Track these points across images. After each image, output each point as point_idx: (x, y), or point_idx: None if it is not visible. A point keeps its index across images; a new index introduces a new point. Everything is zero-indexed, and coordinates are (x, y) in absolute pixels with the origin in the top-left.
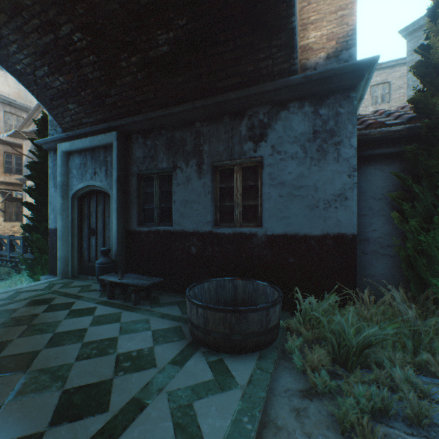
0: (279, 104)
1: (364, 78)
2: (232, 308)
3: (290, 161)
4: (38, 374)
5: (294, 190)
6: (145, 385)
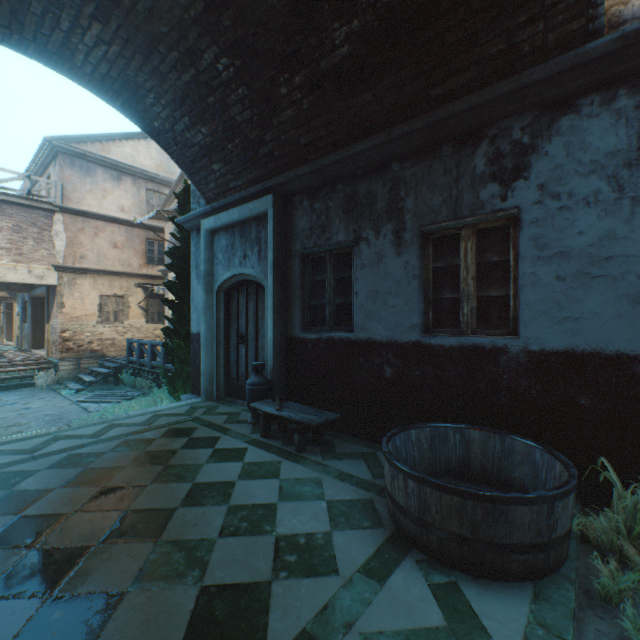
0: (556, 105)
1: None
2: (475, 491)
3: (581, 210)
4: (171, 548)
5: (591, 265)
6: (322, 608)
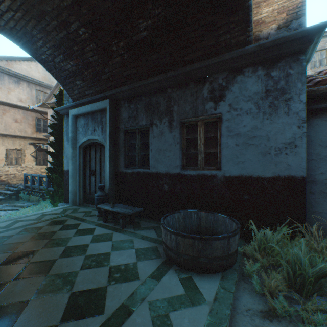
0: (235, 70)
1: (313, 42)
2: (199, 236)
3: (245, 116)
4: (54, 278)
5: (248, 140)
6: (131, 294)
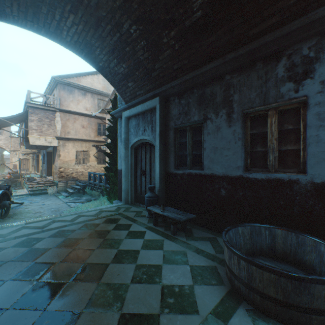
0: None
1: None
2: (287, 272)
3: None
4: (106, 288)
5: None
6: None
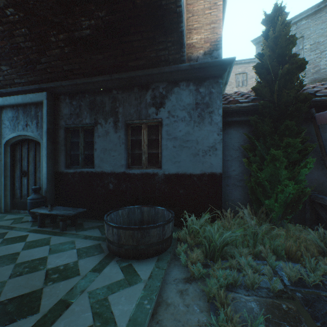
0: (173, 82)
1: (227, 70)
2: (138, 226)
3: (180, 123)
4: None
5: (183, 143)
6: (70, 289)
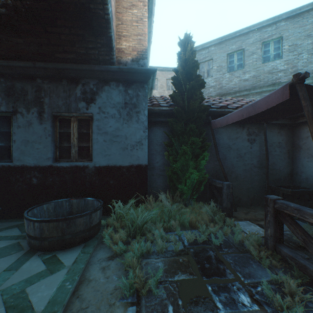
0: (104, 81)
1: (151, 78)
2: (63, 217)
3: (111, 119)
4: None
5: (113, 137)
6: None
